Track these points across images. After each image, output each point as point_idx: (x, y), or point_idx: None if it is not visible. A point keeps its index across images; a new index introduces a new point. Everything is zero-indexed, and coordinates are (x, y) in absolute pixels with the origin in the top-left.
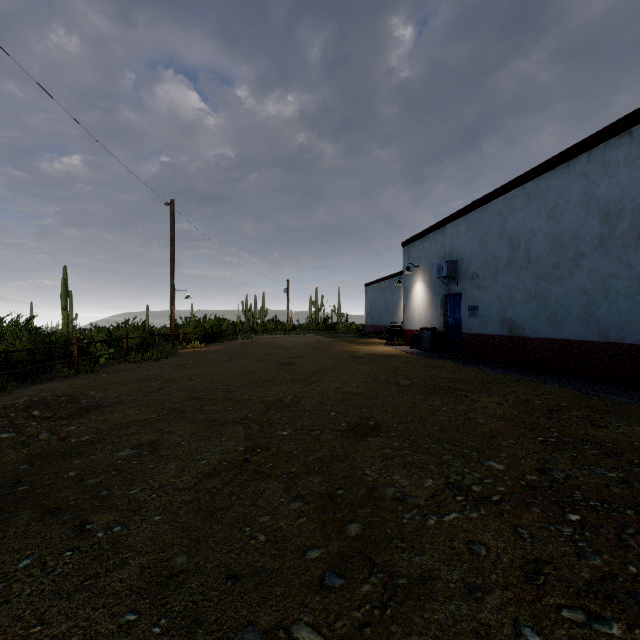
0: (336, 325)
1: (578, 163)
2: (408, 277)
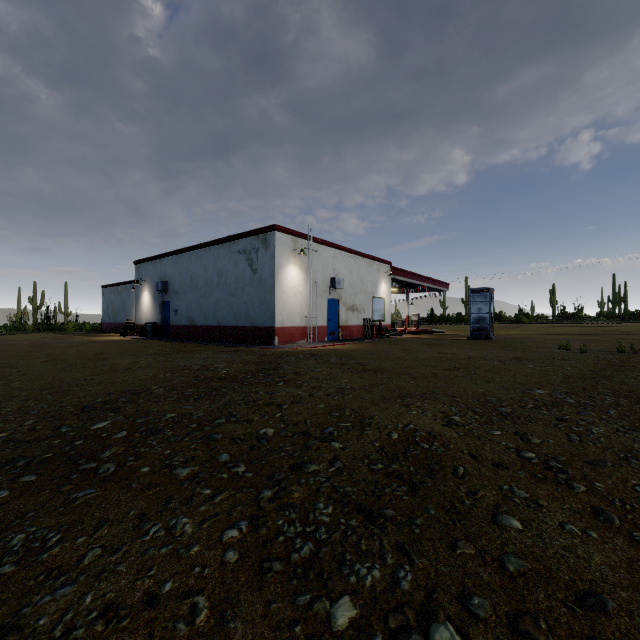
0: (64, 324)
1: (212, 249)
2: (139, 287)
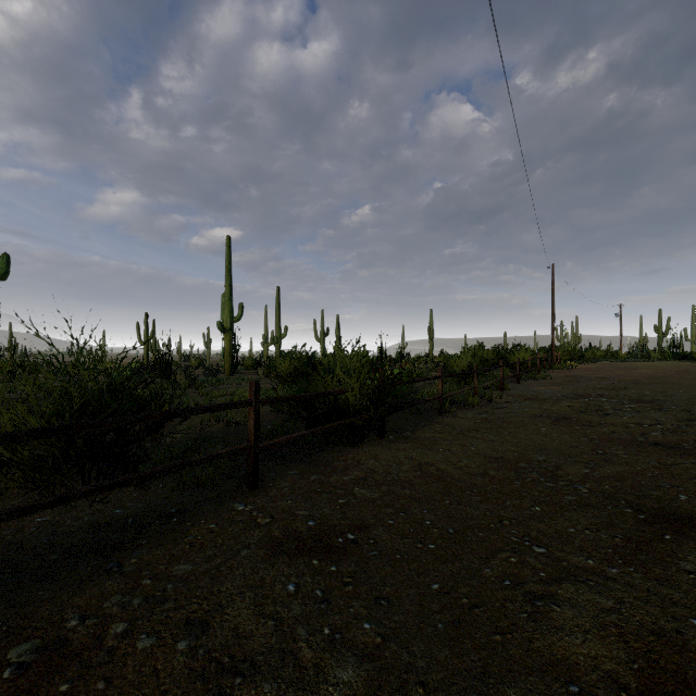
0: (693, 353)
1: None
2: None
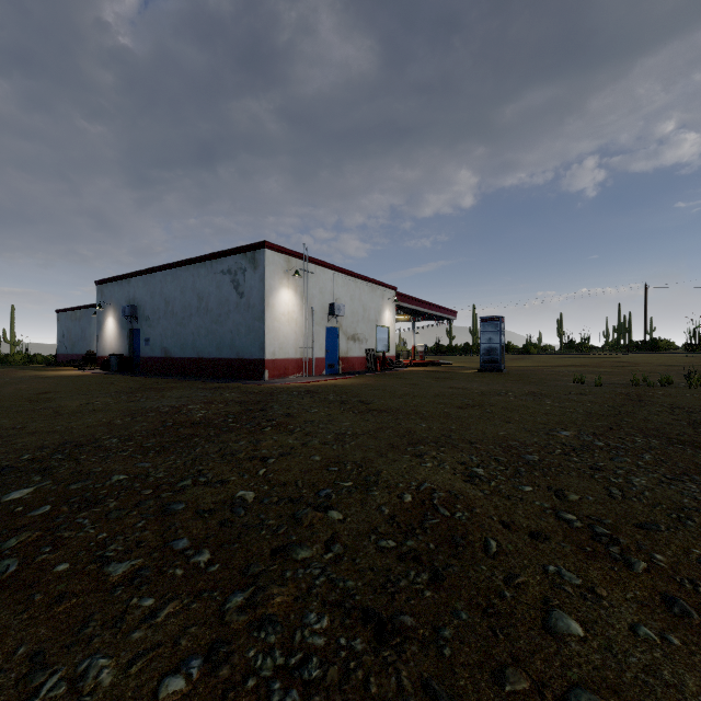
0: (9, 356)
1: (191, 268)
2: (102, 312)
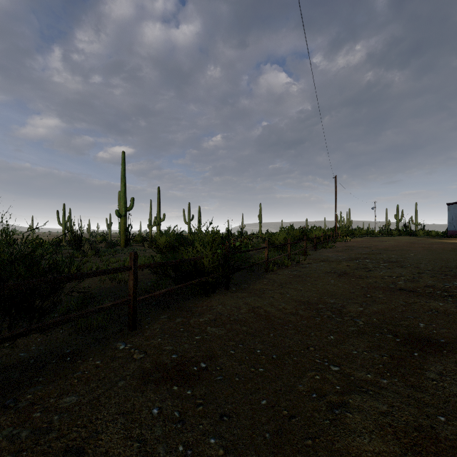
0: (416, 231)
1: None
2: None
